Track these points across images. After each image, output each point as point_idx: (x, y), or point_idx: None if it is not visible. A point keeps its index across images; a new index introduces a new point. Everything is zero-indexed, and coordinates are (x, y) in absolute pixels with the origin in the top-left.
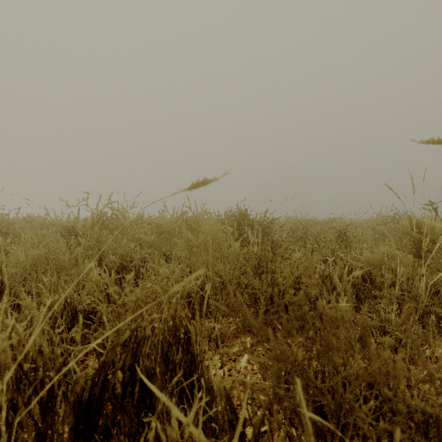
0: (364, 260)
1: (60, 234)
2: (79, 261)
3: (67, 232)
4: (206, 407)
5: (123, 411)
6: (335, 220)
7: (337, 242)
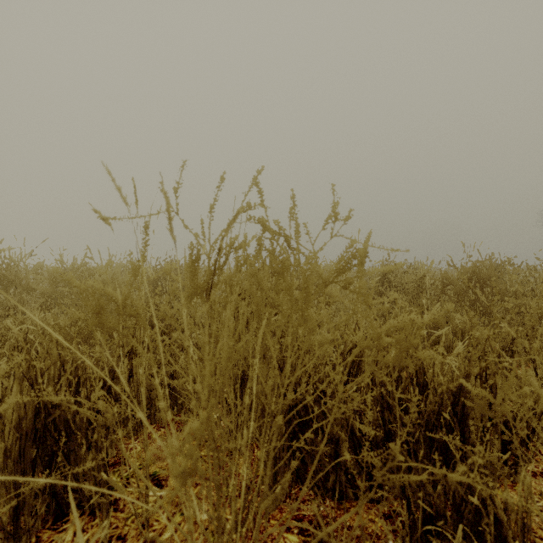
0: None
1: None
2: None
3: None
4: None
5: None
6: None
7: None
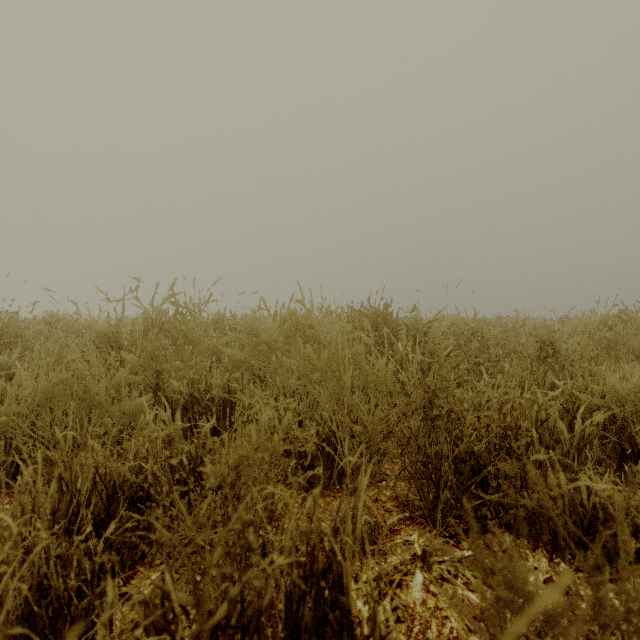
0: (606, 394)
1: (94, 345)
2: (123, 393)
3: (105, 342)
4: None
5: None
6: (516, 321)
7: (538, 359)
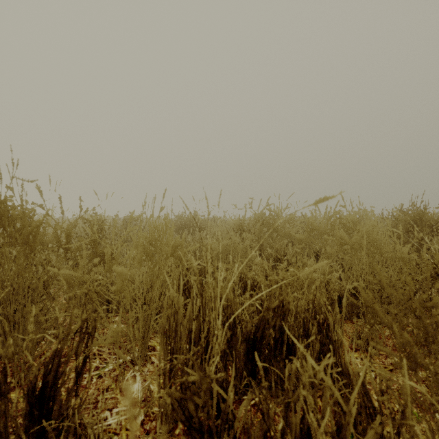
0: None
1: (234, 230)
2: (247, 251)
3: (238, 229)
4: (347, 384)
5: (279, 357)
6: None
7: None
